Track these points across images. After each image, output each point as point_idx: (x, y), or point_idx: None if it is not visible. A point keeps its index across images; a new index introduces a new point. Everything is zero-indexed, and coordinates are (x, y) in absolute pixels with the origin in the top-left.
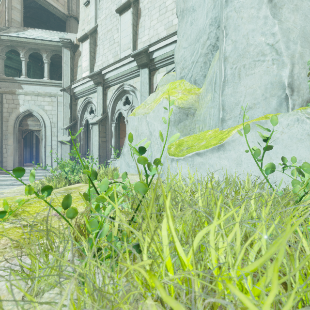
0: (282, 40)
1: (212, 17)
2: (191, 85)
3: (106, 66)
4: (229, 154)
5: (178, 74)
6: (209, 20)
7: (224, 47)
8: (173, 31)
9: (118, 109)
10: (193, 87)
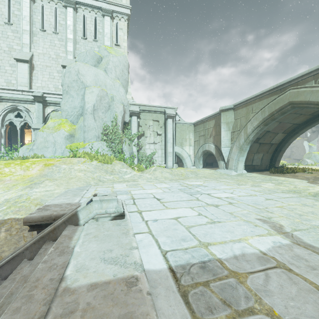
0: (96, 127)
1: (81, 105)
2: (71, 123)
3: (0, 88)
4: (86, 149)
5: (64, 116)
6: (80, 105)
7: (85, 123)
8: (59, 91)
9: (10, 119)
10: (72, 125)
